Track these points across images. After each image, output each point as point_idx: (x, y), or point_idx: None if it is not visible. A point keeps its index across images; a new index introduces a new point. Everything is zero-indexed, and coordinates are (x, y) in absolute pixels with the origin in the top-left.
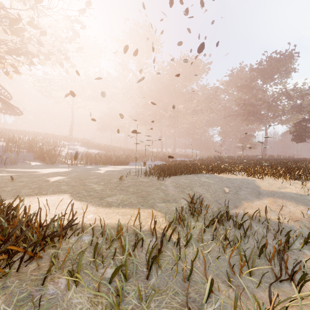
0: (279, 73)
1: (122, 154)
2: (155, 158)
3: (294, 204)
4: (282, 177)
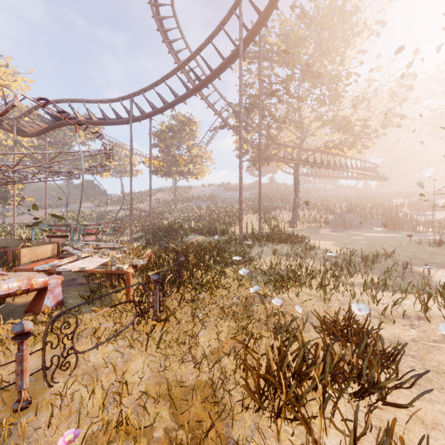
0: None
1: None
2: None
3: None
4: None
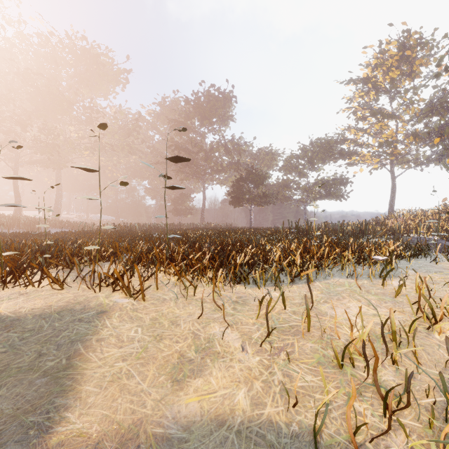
0: (218, 118)
1: None
2: None
3: None
4: (206, 279)
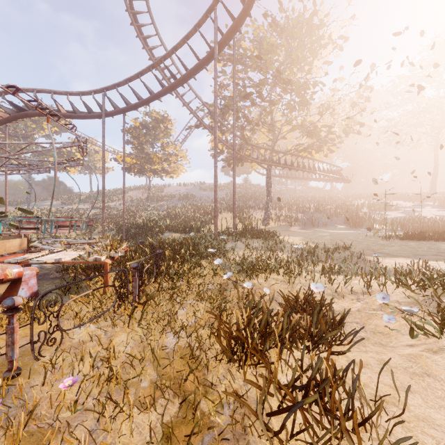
0: None
1: None
2: None
3: None
4: None
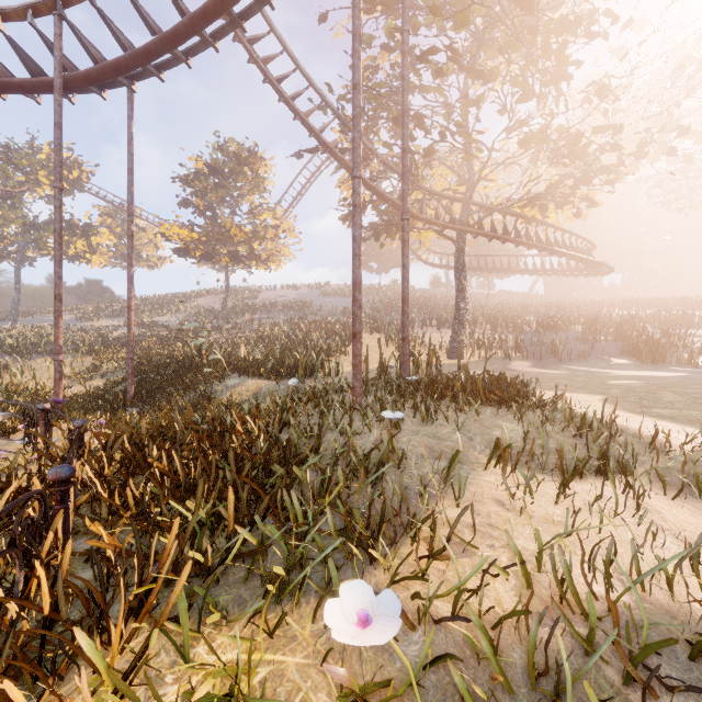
0: None
1: None
2: None
3: None
4: None
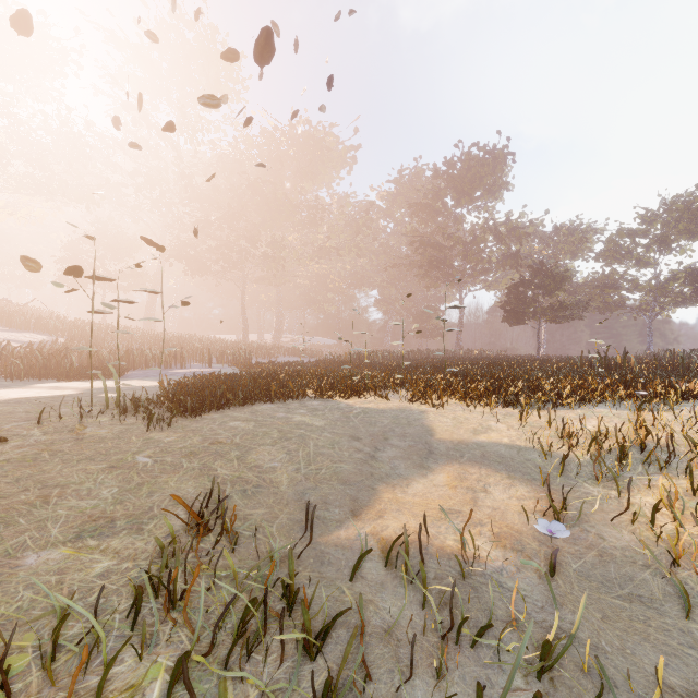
0: (483, 189)
1: (123, 346)
2: (220, 357)
3: (506, 478)
4: (482, 401)
